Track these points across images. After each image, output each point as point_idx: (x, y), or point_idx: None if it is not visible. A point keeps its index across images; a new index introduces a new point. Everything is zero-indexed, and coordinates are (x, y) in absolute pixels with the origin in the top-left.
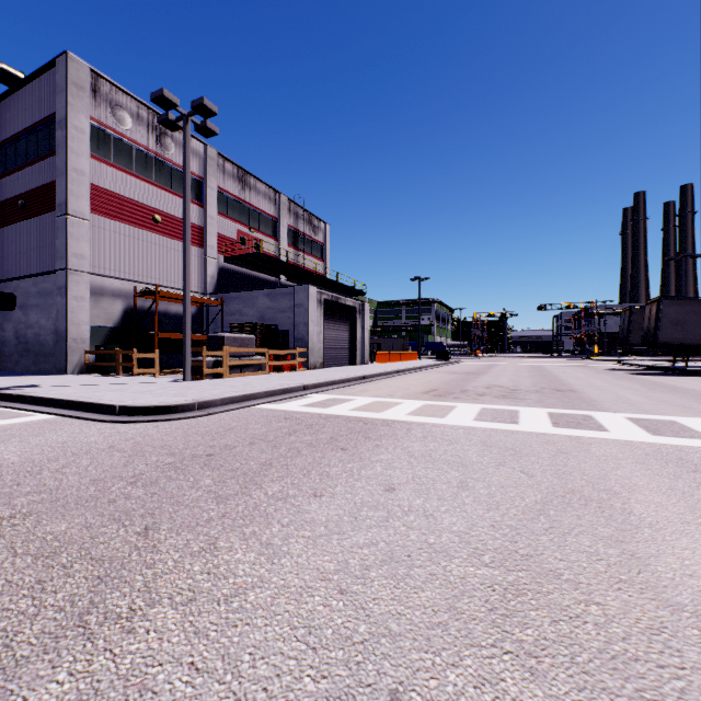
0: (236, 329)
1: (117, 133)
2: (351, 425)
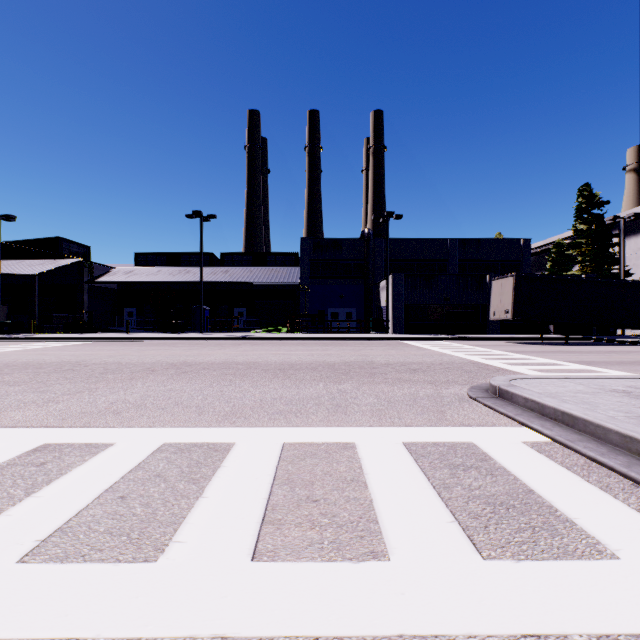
0: None
1: None
2: None
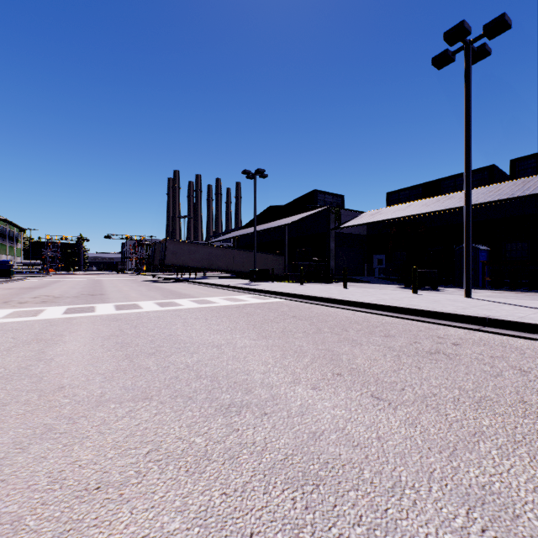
0: None
1: None
2: None
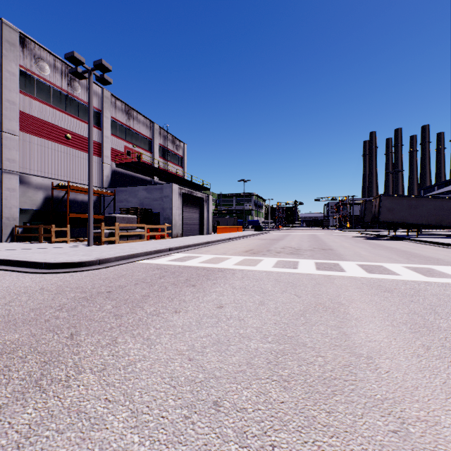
0: (124, 211)
1: (39, 77)
2: (199, 272)
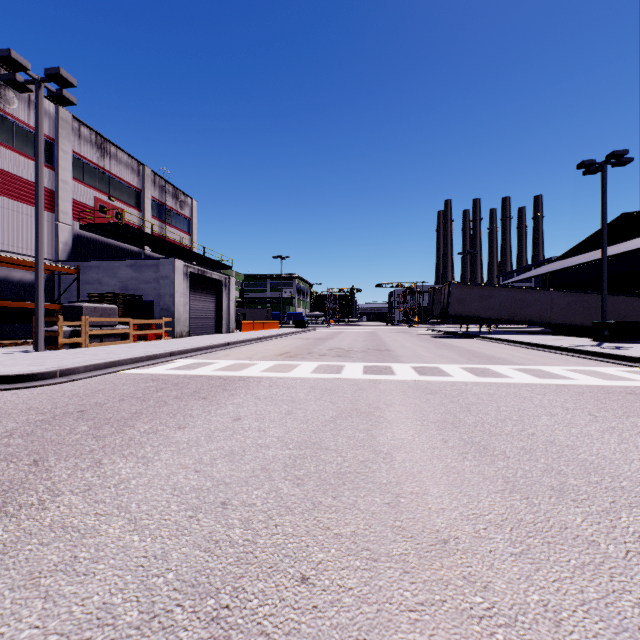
0: (95, 298)
1: None
2: (212, 382)
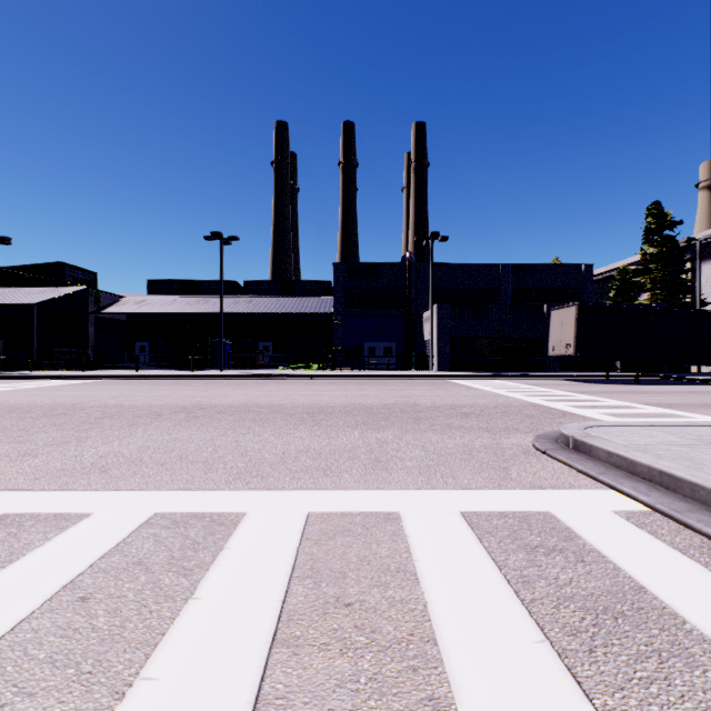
0: None
1: None
2: None
